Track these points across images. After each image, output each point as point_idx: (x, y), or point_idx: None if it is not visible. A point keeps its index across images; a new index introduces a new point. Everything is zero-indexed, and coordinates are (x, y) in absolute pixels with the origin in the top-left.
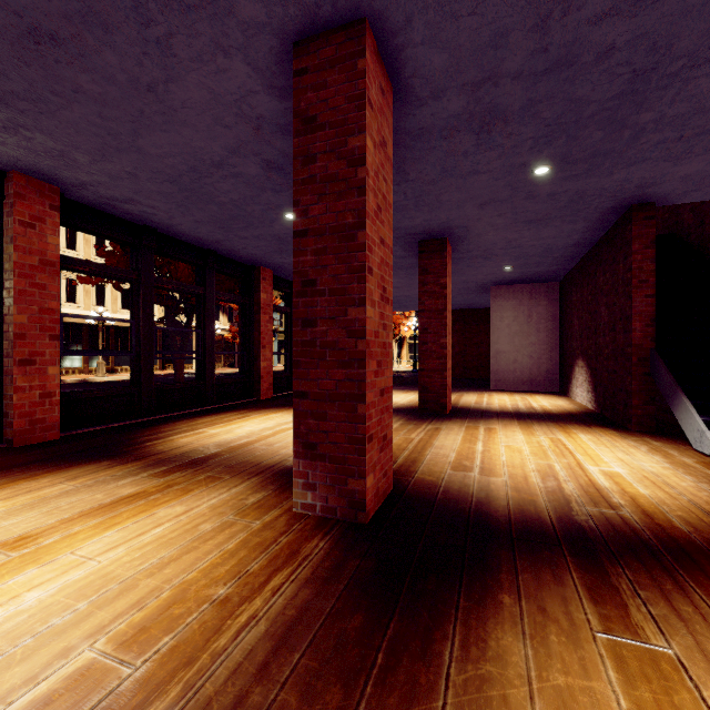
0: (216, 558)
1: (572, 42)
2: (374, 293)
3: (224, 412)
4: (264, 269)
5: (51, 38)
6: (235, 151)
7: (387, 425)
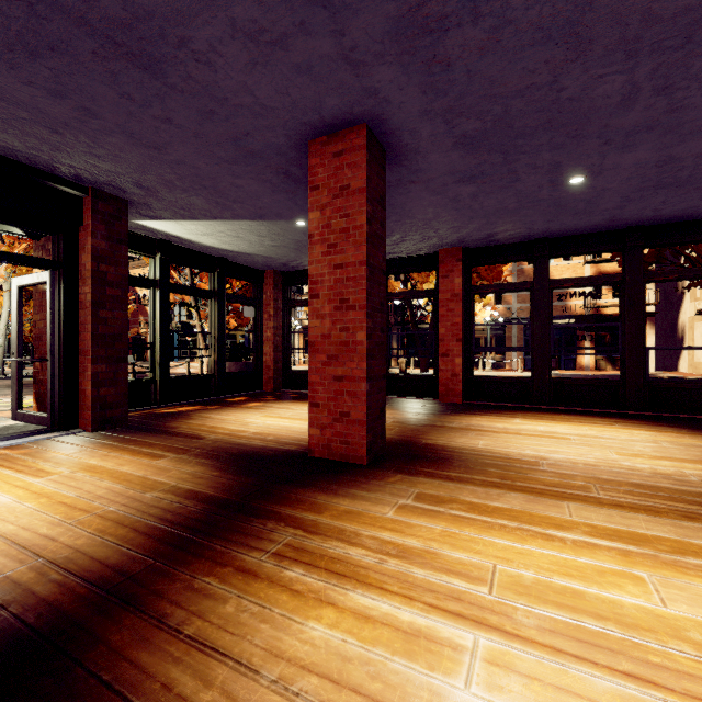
0: (293, 436)
1: (286, 1)
2: (322, 309)
3: (614, 417)
4: None
5: None
6: (439, 192)
7: (352, 407)
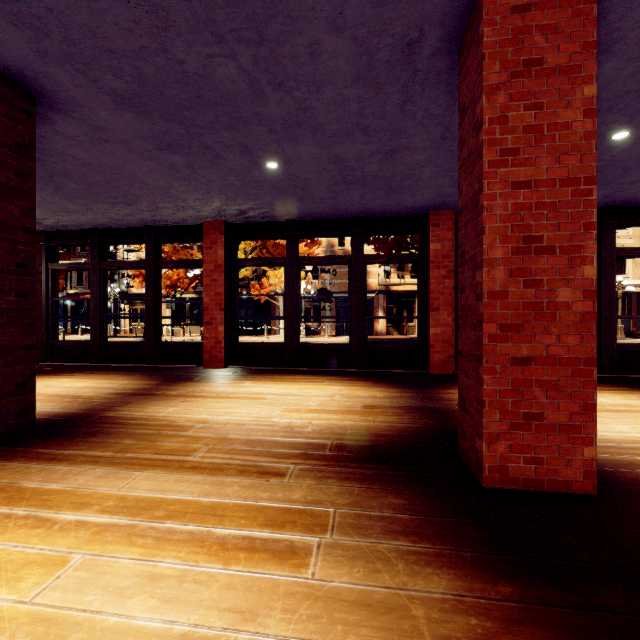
0: None
1: None
2: None
3: (335, 375)
4: (436, 212)
5: (65, 174)
6: (148, 158)
7: None
